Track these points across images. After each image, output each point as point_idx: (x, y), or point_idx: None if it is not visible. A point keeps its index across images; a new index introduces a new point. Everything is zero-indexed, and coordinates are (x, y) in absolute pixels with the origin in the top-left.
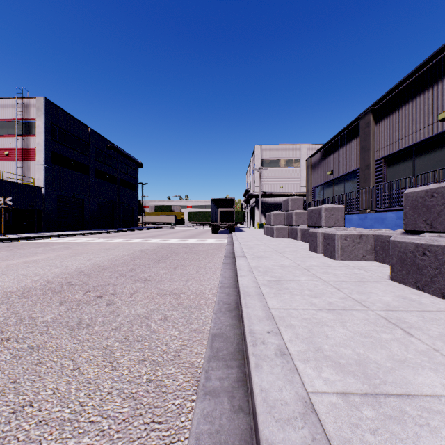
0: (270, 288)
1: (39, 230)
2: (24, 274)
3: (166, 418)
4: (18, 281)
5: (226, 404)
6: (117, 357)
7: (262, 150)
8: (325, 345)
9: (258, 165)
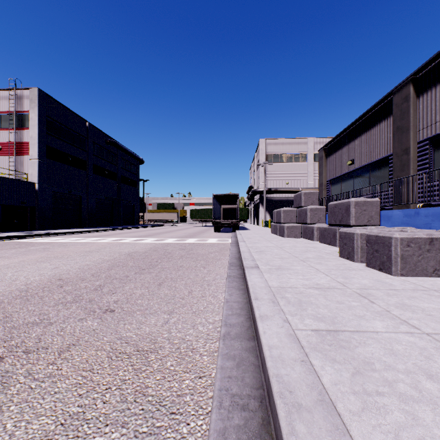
0: (331, 362)
1: (33, 228)
2: None
3: None
4: None
5: None
6: None
7: (267, 144)
8: None
9: (262, 160)
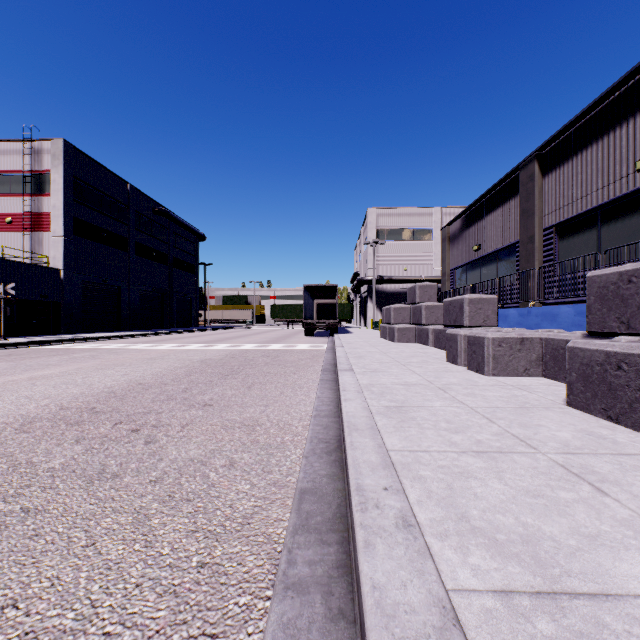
0: (388, 418)
1: (56, 331)
2: (28, 397)
3: (224, 628)
4: (17, 406)
5: (318, 605)
6: (155, 526)
7: (378, 216)
8: (472, 510)
9: (372, 238)
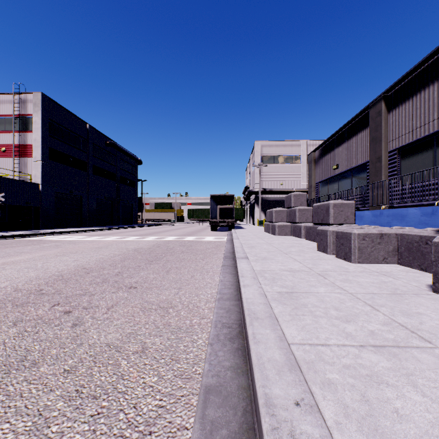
0: (282, 304)
1: (36, 227)
2: None
3: None
4: None
5: None
6: (51, 437)
7: (262, 146)
8: None
9: (258, 162)
